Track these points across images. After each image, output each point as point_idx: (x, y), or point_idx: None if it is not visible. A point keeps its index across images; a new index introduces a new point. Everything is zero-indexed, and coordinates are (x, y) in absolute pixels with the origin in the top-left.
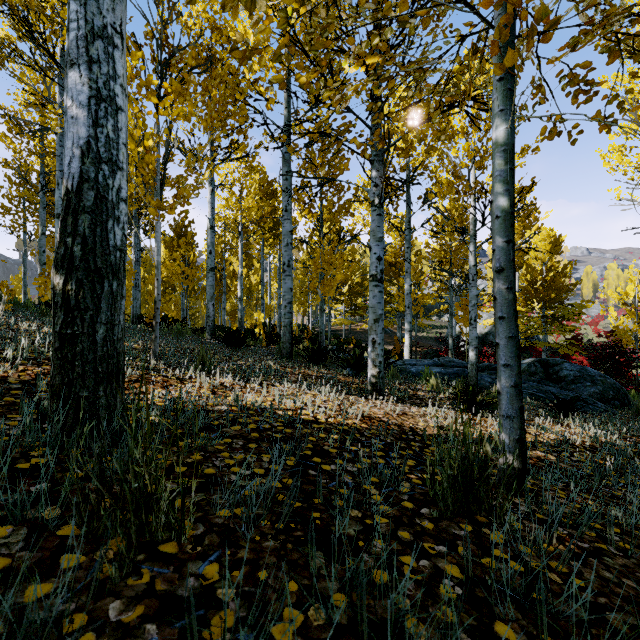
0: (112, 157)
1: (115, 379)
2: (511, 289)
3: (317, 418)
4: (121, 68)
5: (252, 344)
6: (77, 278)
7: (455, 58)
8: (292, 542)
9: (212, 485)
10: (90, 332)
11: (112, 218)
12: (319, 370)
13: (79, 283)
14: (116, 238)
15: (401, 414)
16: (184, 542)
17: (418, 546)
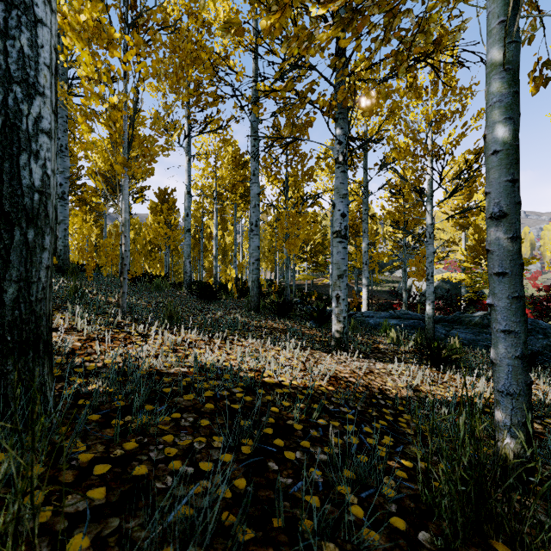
0: (28, 78)
1: (32, 349)
2: (514, 239)
3: (281, 380)
4: None
5: (224, 297)
6: None
7: None
8: None
9: (136, 498)
10: None
11: (27, 152)
12: (284, 323)
13: None
14: (33, 177)
15: (367, 372)
16: None
17: None
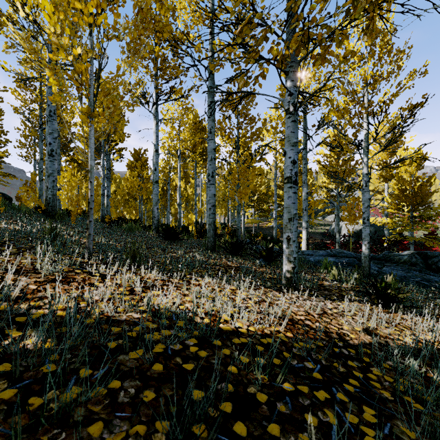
0: None
1: None
2: None
3: (237, 326)
4: None
5: (186, 238)
6: None
7: None
8: None
9: None
10: None
11: None
12: (237, 261)
13: None
14: None
15: (321, 313)
16: None
17: None
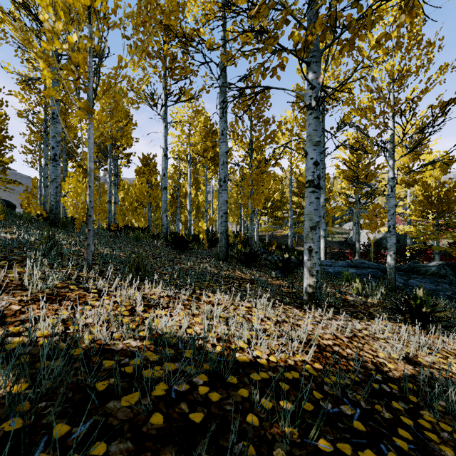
0: None
1: None
2: None
3: (255, 355)
4: None
5: (196, 247)
6: None
7: None
8: None
9: None
10: None
11: None
12: (251, 273)
13: None
14: None
15: (350, 336)
16: None
17: None
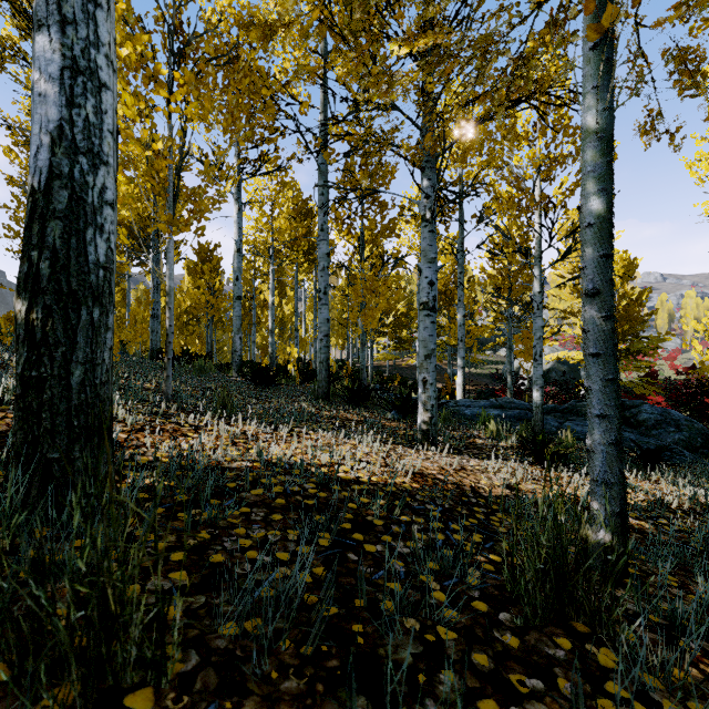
0: (93, 147)
1: (97, 435)
2: (608, 318)
3: (358, 476)
4: (106, 34)
5: (284, 382)
6: (44, 304)
7: (529, 32)
8: (323, 680)
9: (218, 581)
10: (62, 374)
11: (93, 226)
12: (360, 413)
13: (47, 310)
14: (98, 252)
15: (459, 469)
16: (165, 687)
17: (502, 680)
